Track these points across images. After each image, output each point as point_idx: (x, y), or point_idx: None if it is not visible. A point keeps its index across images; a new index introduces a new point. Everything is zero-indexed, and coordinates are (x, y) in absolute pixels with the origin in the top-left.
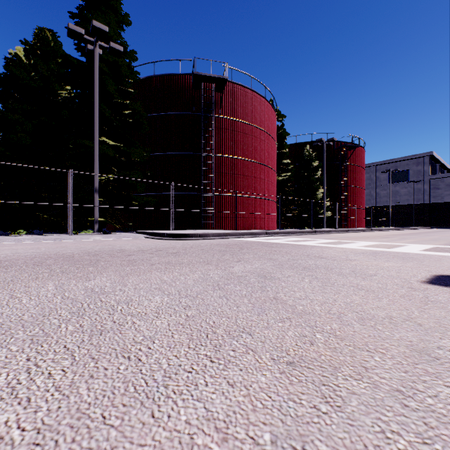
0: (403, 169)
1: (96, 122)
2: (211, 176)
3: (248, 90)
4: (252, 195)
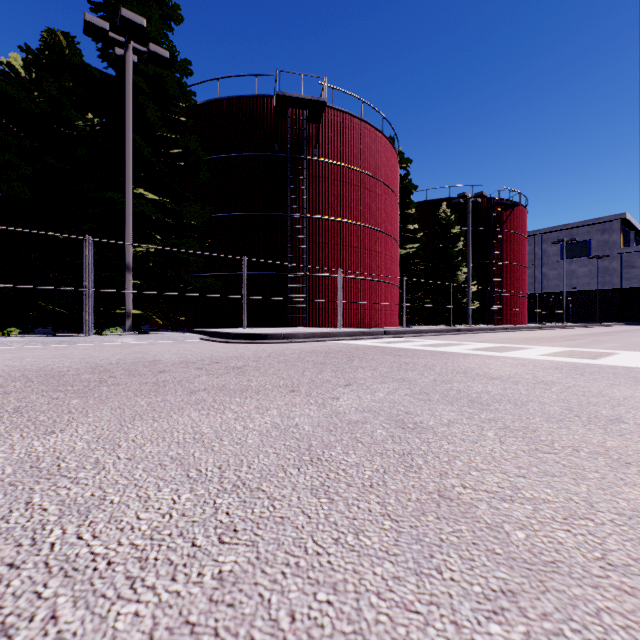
0: (582, 238)
1: (128, 165)
2: (302, 247)
3: (357, 120)
4: (363, 275)
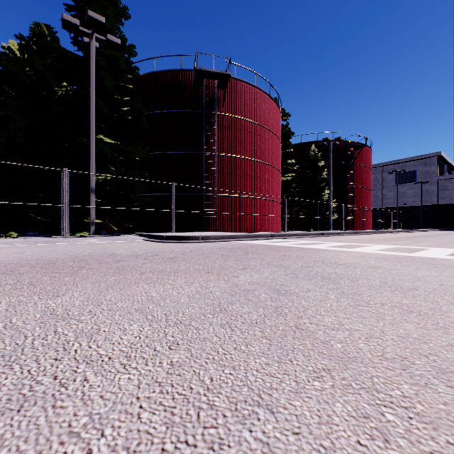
0: (411, 169)
1: (92, 119)
2: (213, 176)
3: (252, 87)
4: (256, 195)
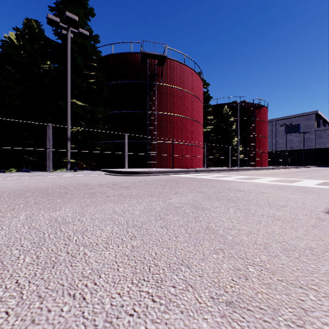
0: (296, 123)
1: (69, 88)
2: (154, 128)
3: (182, 64)
4: (185, 142)
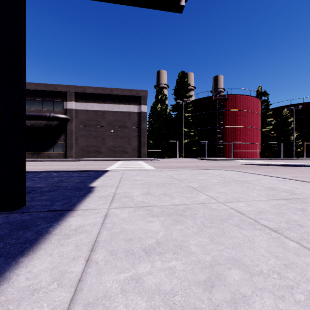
0: None
1: (183, 126)
2: (221, 136)
3: (239, 95)
4: (242, 142)
